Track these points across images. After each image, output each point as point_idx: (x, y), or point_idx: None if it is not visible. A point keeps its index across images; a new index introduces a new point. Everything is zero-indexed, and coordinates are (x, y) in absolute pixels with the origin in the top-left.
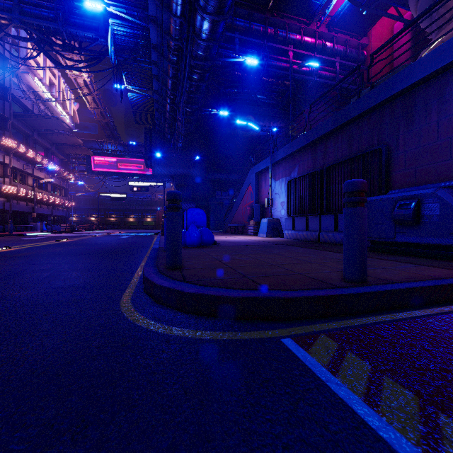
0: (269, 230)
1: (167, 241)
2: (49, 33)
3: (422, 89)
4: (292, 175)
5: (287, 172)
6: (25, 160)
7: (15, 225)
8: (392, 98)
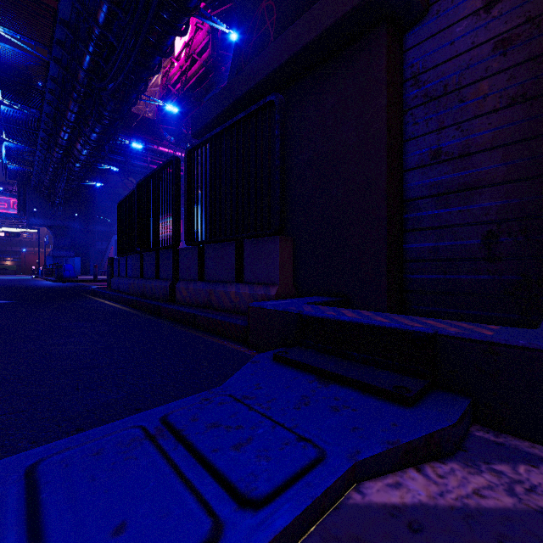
0: None
1: (59, 274)
2: None
3: None
4: None
5: None
6: None
7: None
8: None
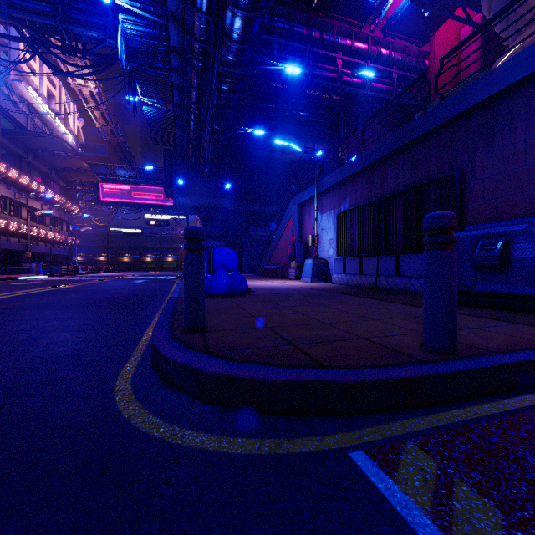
0: (314, 273)
1: (185, 294)
2: (45, 32)
3: (506, 101)
4: (342, 206)
5: (336, 203)
6: (17, 187)
7: (4, 266)
8: (467, 112)
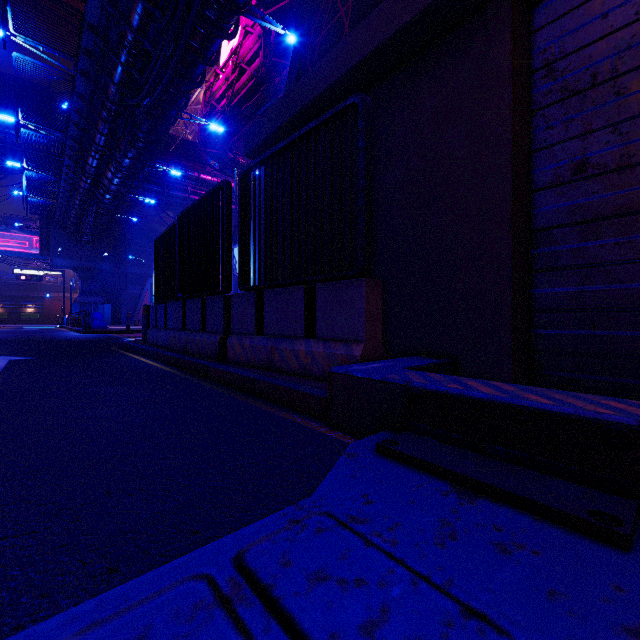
0: None
1: (87, 324)
2: None
3: None
4: None
5: None
6: None
7: None
8: None
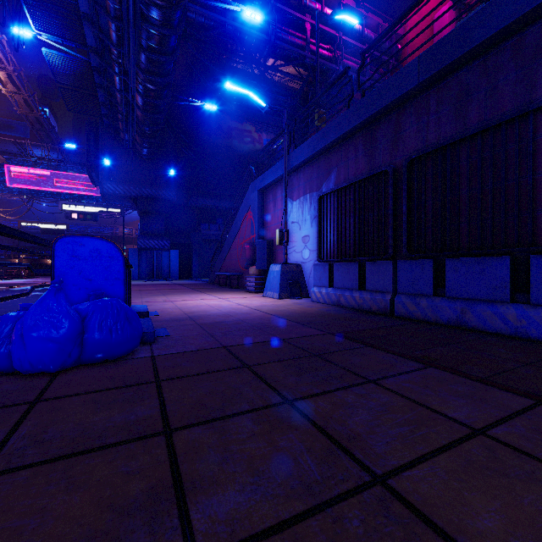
0: (284, 285)
1: None
2: None
3: None
4: (324, 188)
5: (313, 184)
6: None
7: None
8: None
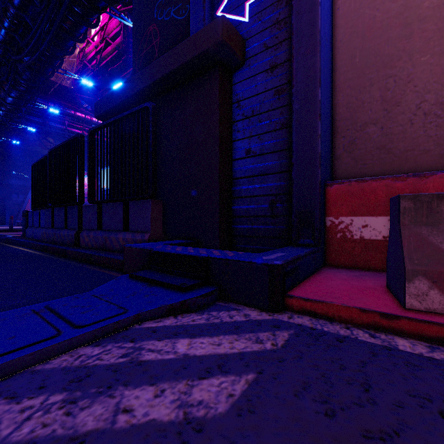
0: None
1: None
2: None
3: None
4: None
5: None
6: None
7: None
8: None
